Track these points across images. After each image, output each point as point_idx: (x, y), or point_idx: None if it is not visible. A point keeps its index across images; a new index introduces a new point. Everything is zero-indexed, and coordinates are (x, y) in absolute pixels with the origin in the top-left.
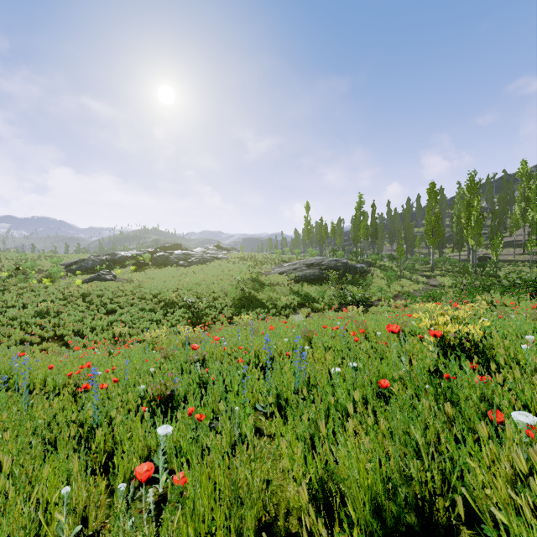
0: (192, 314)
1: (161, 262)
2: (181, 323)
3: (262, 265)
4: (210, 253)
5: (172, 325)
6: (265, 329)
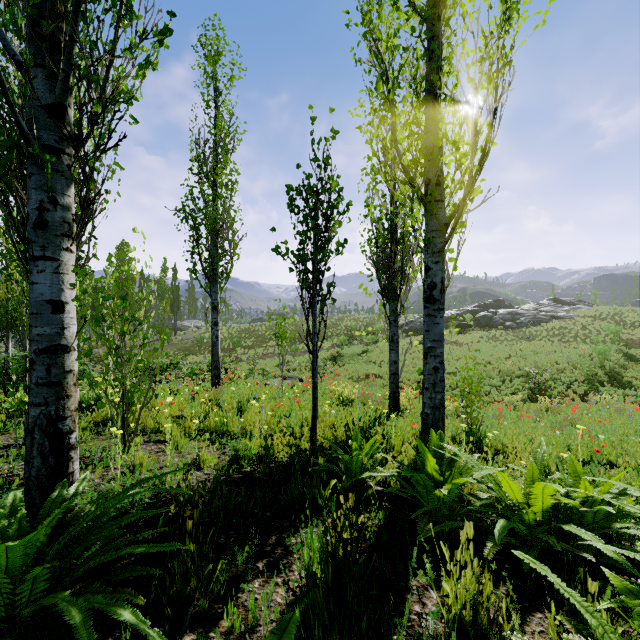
0: (533, 384)
1: (484, 323)
2: (522, 392)
3: (633, 328)
4: (544, 311)
5: (511, 392)
6: (633, 412)
